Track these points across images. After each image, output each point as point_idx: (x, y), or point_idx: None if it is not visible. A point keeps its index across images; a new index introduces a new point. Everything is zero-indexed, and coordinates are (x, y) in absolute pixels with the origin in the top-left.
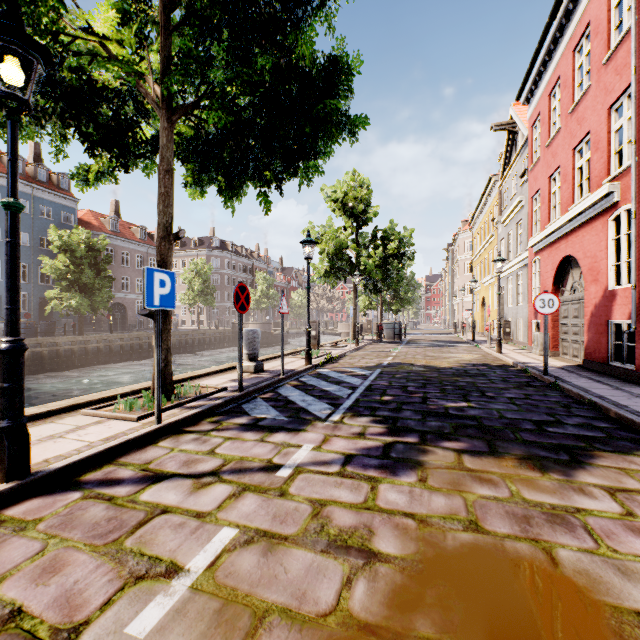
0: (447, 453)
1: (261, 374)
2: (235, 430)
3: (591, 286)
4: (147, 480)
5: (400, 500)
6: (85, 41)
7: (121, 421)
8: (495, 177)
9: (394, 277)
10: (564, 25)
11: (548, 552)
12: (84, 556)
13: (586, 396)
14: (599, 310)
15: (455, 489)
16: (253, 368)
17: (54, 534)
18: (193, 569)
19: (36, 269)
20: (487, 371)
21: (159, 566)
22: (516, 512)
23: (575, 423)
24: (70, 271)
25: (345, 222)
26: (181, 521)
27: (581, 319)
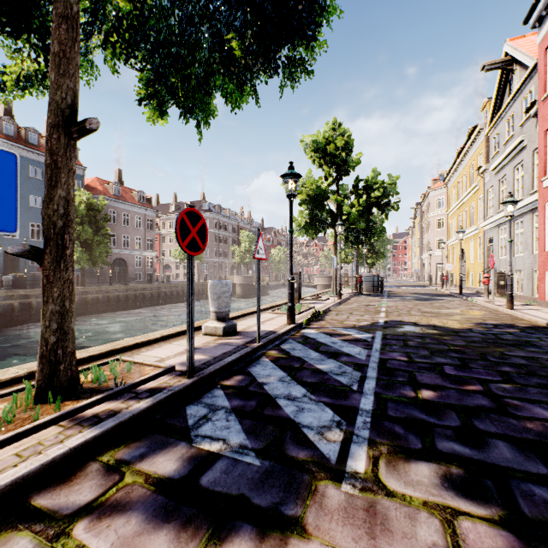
0: None
1: (231, 338)
2: (136, 514)
3: None
4: None
5: None
6: None
7: None
8: (480, 125)
9: (377, 228)
10: None
11: None
12: None
13: None
14: None
15: None
16: (221, 330)
17: None
18: None
19: None
20: (527, 336)
21: None
22: None
23: None
24: None
25: (326, 172)
26: None
27: None
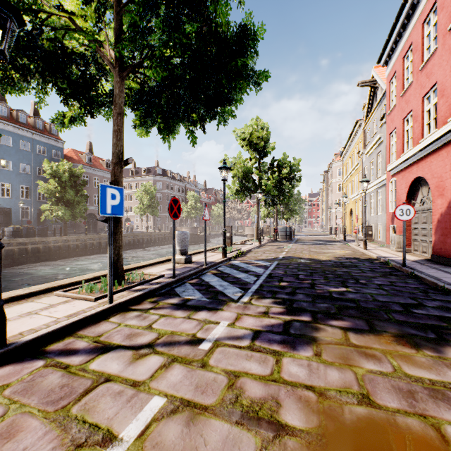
0: (335, 330)
1: (189, 265)
2: (168, 309)
3: (438, 199)
4: (97, 351)
5: (301, 373)
6: (58, 17)
7: (83, 301)
8: (360, 121)
9: (286, 194)
10: (415, 4)
11: (437, 429)
12: (36, 422)
13: (439, 284)
14: (444, 217)
15: (346, 363)
16: (184, 260)
17: (16, 400)
18: (125, 438)
19: (35, 190)
20: (358, 263)
21: (97, 434)
22: (401, 387)
23: (434, 306)
24: (58, 191)
25: (251, 154)
26: (120, 389)
27: (429, 224)
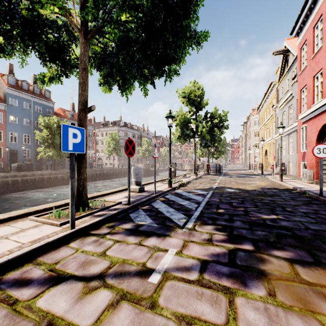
0: (281, 262)
1: (142, 193)
2: (122, 234)
3: None
4: (49, 282)
5: (260, 322)
6: None
7: (50, 225)
8: (274, 82)
9: (217, 138)
10: None
11: None
12: None
13: None
14: None
15: (306, 308)
16: (138, 189)
17: None
18: None
19: (34, 137)
20: (279, 193)
21: None
22: None
23: None
24: (49, 138)
25: (189, 109)
26: None
27: None
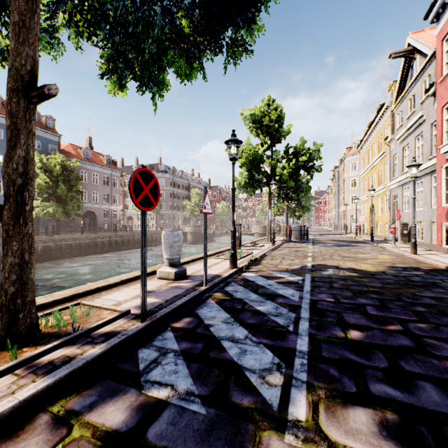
0: None
1: (182, 282)
2: None
3: None
4: None
5: None
6: None
7: None
8: (387, 103)
9: (304, 186)
10: None
11: None
12: None
13: None
14: None
15: None
16: (173, 275)
17: None
18: None
19: None
20: (431, 278)
21: None
22: None
23: None
24: (49, 186)
25: (262, 140)
26: None
27: None
